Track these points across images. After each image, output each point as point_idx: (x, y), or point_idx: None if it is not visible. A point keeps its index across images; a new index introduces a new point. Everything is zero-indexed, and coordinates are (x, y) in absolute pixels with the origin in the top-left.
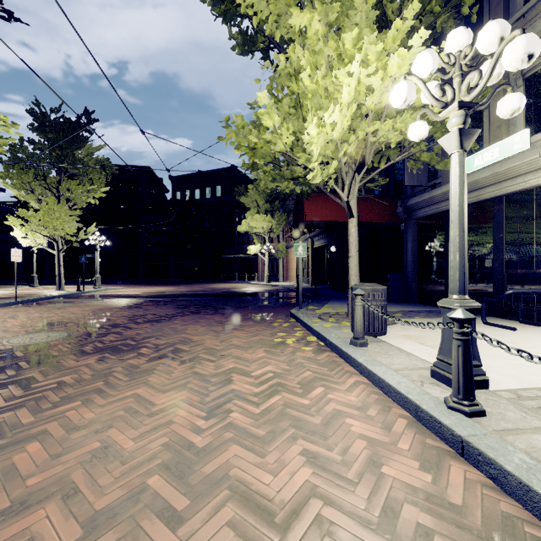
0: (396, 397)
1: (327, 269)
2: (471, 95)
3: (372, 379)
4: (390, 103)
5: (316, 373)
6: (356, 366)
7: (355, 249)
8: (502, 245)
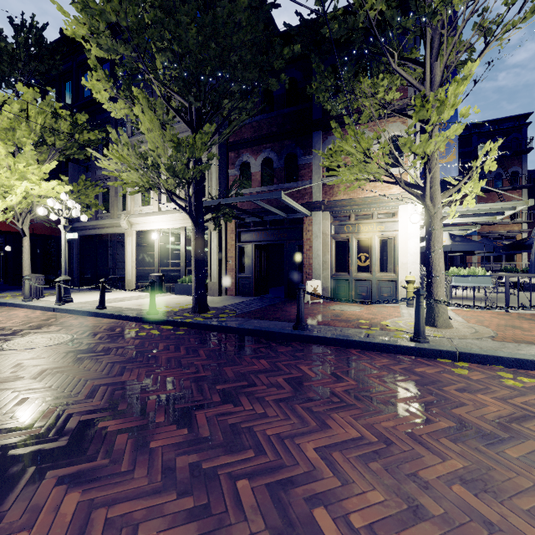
0: (40, 308)
1: (0, 266)
2: (67, 216)
3: (31, 308)
4: (46, 194)
5: (3, 311)
6: (24, 307)
7: (28, 255)
8: (116, 256)
